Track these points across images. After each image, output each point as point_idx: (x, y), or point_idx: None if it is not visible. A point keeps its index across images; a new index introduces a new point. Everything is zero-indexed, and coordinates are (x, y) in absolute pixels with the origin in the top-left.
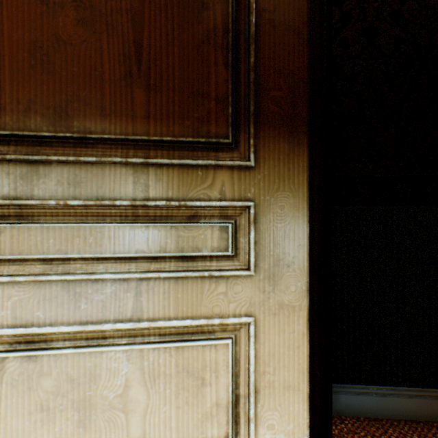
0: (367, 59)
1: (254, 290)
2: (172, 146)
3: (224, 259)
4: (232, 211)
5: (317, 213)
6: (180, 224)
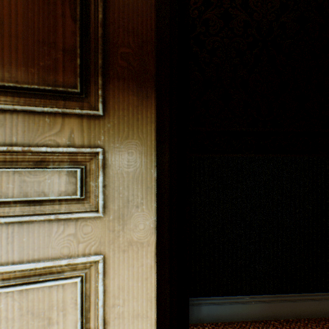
0: (223, 37)
1: (104, 230)
2: (17, 93)
3: (75, 202)
4: (82, 156)
5: (168, 159)
6: (24, 170)
